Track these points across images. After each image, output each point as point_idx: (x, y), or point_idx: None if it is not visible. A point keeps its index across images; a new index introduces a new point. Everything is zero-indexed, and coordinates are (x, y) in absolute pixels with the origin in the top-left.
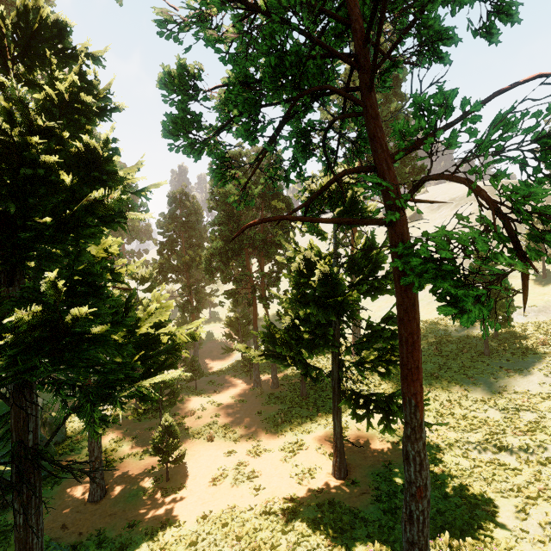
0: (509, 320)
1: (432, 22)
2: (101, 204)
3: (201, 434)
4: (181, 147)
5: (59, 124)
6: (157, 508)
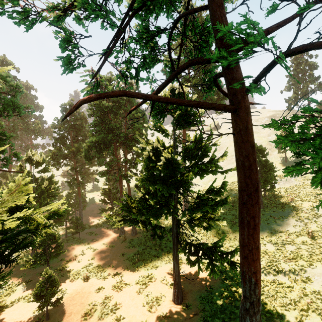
0: (273, 187)
1: None
2: None
3: (80, 275)
4: (8, 12)
5: None
6: None
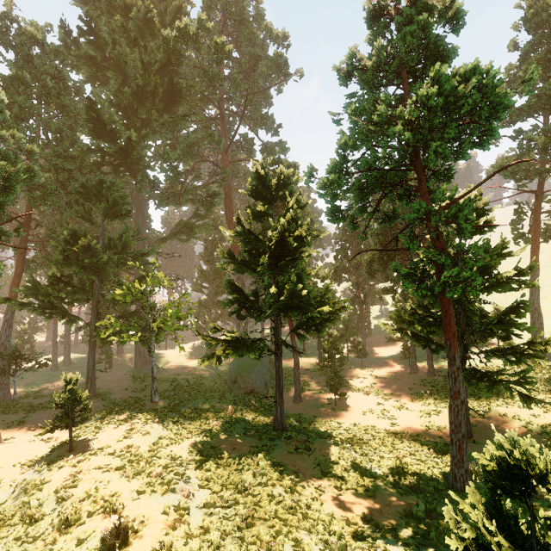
0: None
1: (444, 151)
2: (304, 251)
3: (361, 390)
4: (332, 220)
5: (290, 222)
6: (328, 414)
